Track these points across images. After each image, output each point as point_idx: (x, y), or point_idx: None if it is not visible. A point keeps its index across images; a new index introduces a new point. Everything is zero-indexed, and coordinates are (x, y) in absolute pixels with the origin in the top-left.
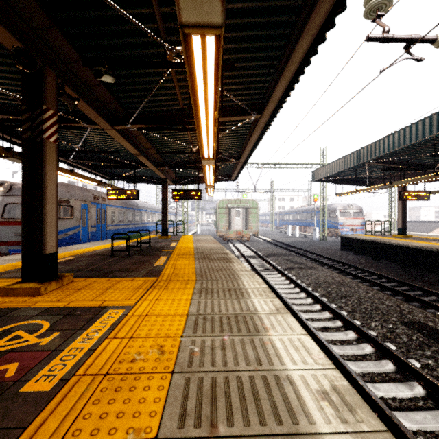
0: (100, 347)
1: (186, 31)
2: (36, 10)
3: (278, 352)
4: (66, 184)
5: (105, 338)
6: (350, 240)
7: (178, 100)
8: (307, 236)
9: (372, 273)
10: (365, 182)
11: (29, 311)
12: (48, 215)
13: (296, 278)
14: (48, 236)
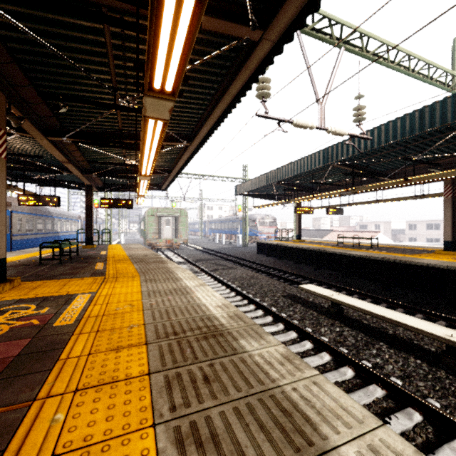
0: (89, 309)
1: (147, 119)
2: (1, 51)
3: (199, 299)
4: None
5: (89, 306)
6: (263, 245)
7: (118, 124)
8: (233, 243)
9: (275, 269)
10: (275, 197)
11: (2, 302)
12: (0, 224)
13: (219, 277)
14: (0, 243)
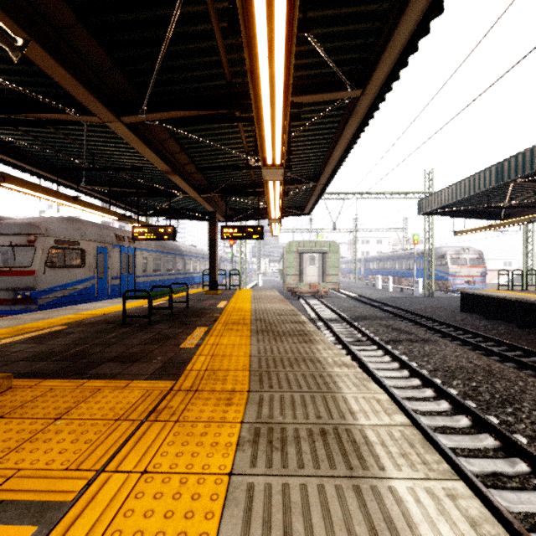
0: None
1: None
2: None
3: None
4: (76, 219)
5: None
6: (477, 298)
7: (222, 62)
8: (404, 290)
9: (528, 352)
10: (497, 214)
11: None
12: None
13: (408, 359)
14: None
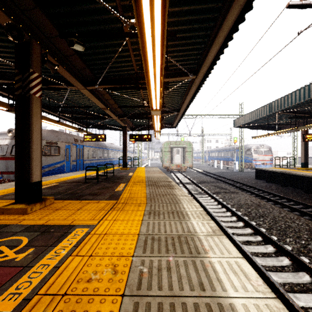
0: (64, 264)
1: None
2: None
3: (219, 276)
4: (55, 131)
5: (69, 255)
6: (263, 171)
7: (133, 66)
8: (229, 168)
9: (282, 197)
10: (274, 127)
11: (15, 227)
12: (34, 153)
13: (222, 200)
14: (34, 168)
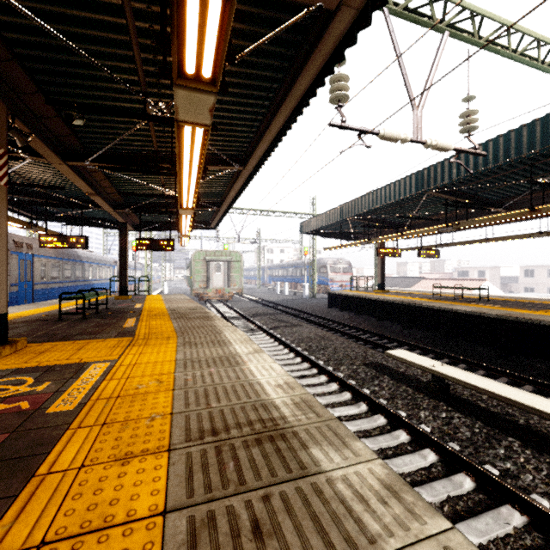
0: (101, 385)
1: (181, 124)
2: None
3: (253, 373)
4: None
5: (103, 380)
6: (336, 296)
7: (153, 143)
8: (297, 293)
9: (351, 327)
10: (350, 236)
11: None
12: None
13: (281, 337)
14: None
